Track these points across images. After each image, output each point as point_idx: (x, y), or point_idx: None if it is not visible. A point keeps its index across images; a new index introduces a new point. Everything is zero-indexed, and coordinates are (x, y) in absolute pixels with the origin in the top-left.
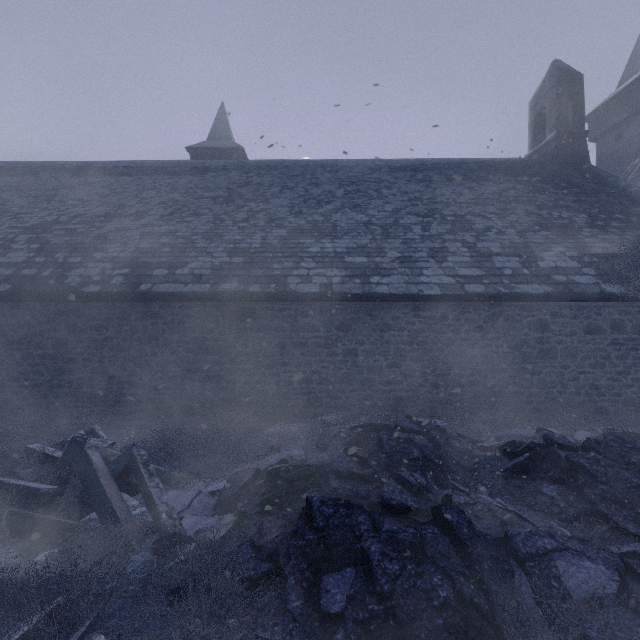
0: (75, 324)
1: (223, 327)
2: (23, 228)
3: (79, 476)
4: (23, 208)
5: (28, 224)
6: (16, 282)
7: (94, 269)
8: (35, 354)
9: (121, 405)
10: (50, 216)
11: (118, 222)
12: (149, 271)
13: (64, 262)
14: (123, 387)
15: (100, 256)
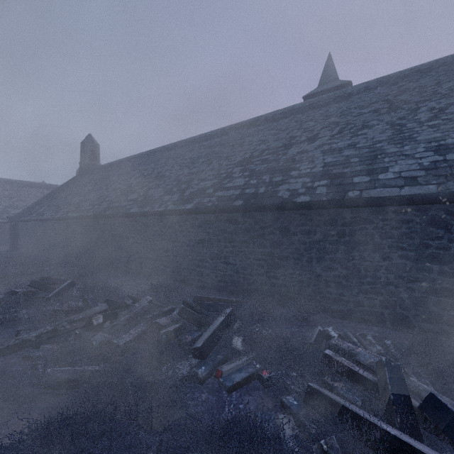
0: (287, 229)
1: None
2: (234, 164)
3: (452, 440)
4: (228, 153)
5: (236, 161)
6: (244, 198)
7: (296, 184)
8: (258, 251)
9: (327, 302)
10: (246, 154)
11: (296, 148)
12: (348, 180)
13: (270, 181)
14: (329, 286)
15: (296, 173)
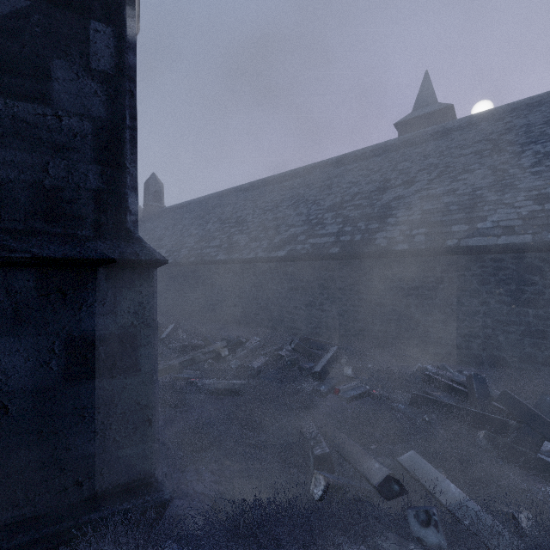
0: (385, 276)
1: (549, 279)
2: (324, 209)
3: (515, 415)
4: (316, 196)
5: (326, 206)
6: (340, 246)
7: (393, 231)
8: (355, 298)
9: (426, 346)
10: (337, 198)
11: (392, 193)
12: (446, 228)
13: (366, 229)
14: (428, 330)
15: (392, 221)
